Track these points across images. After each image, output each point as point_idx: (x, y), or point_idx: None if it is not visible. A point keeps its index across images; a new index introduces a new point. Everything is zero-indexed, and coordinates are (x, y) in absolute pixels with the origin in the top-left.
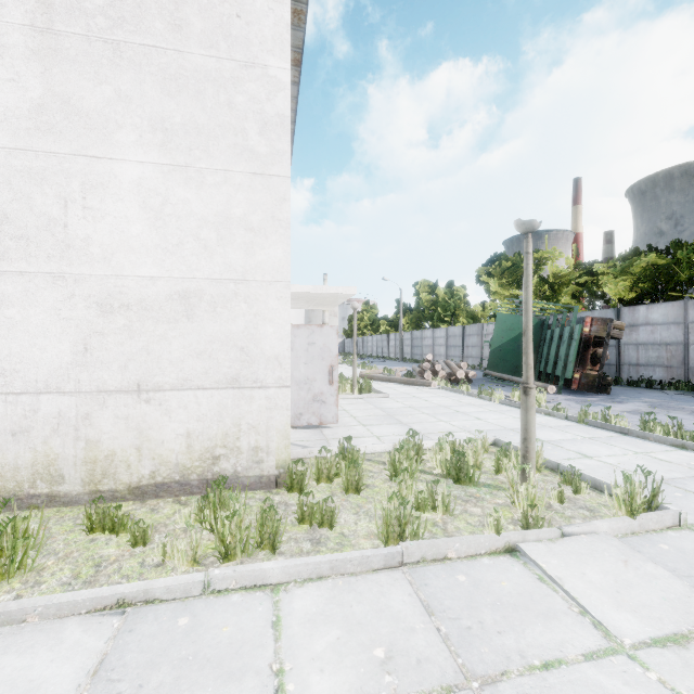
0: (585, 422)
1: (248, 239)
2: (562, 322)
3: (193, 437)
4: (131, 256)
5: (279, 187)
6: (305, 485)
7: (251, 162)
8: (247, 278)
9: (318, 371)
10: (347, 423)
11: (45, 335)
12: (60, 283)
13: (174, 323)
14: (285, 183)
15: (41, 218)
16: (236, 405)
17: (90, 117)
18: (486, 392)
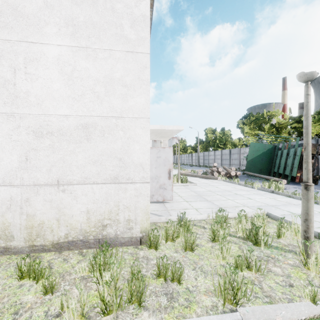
0: (314, 202)
1: (124, 91)
2: (288, 146)
3: (90, 213)
4: (53, 102)
5: (142, 59)
6: (159, 245)
7: (125, 44)
8: (123, 115)
9: (162, 172)
10: (177, 200)
11: (2, 150)
12: (11, 119)
13: (79, 143)
14: (146, 57)
15: (0, 80)
16: (117, 193)
17: (29, 18)
18: (249, 183)
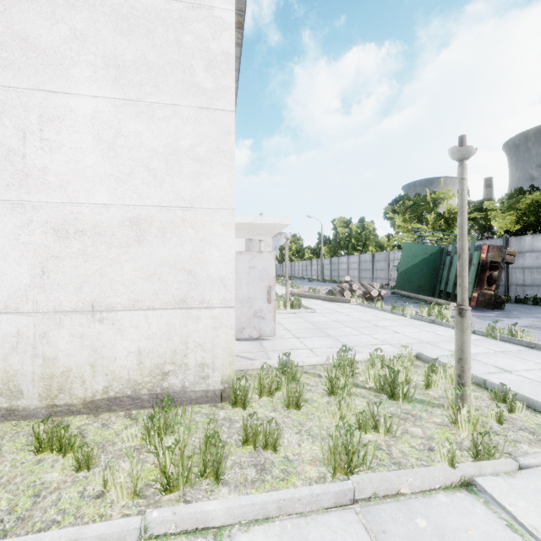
0: (492, 336)
1: (195, 169)
2: None
3: (144, 354)
4: (86, 184)
5: (223, 120)
6: (248, 401)
7: (197, 97)
8: (194, 205)
9: (258, 291)
10: (283, 335)
11: (4, 259)
12: (18, 210)
13: (125, 248)
14: (230, 117)
15: (1, 149)
16: (184, 324)
17: (47, 54)
18: (398, 308)
